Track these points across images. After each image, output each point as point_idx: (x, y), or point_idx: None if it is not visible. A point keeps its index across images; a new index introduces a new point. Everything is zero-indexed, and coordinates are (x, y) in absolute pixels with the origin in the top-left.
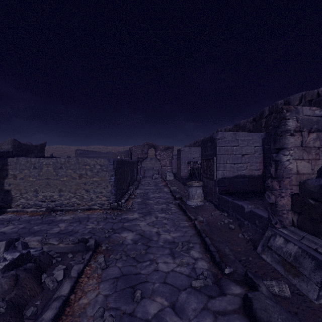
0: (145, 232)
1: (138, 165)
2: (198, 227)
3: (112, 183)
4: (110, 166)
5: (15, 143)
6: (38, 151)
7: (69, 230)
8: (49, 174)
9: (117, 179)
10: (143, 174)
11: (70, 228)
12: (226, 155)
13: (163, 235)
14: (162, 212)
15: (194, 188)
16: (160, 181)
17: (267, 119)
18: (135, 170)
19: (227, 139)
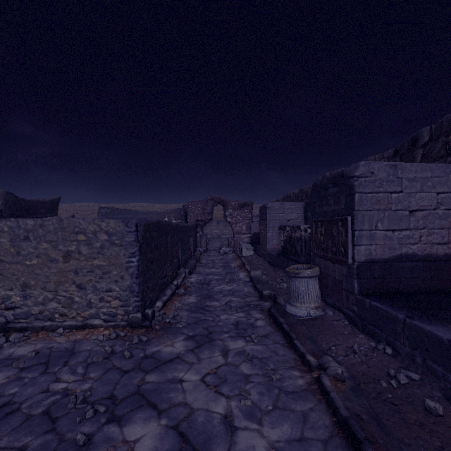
0: (194, 416)
1: (197, 232)
2: (339, 405)
3: (133, 270)
4: (130, 236)
5: (8, 198)
6: (47, 211)
7: (2, 399)
8: (1, 251)
9: (146, 262)
10: (205, 246)
11: (9, 392)
12: (375, 211)
13: (244, 433)
14: (237, 333)
15: (304, 281)
16: (231, 259)
17: (427, 149)
18: (192, 240)
19: (377, 176)
